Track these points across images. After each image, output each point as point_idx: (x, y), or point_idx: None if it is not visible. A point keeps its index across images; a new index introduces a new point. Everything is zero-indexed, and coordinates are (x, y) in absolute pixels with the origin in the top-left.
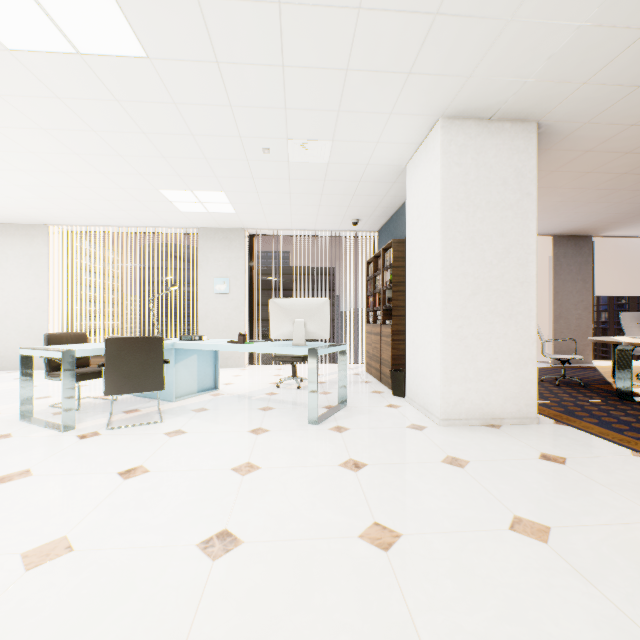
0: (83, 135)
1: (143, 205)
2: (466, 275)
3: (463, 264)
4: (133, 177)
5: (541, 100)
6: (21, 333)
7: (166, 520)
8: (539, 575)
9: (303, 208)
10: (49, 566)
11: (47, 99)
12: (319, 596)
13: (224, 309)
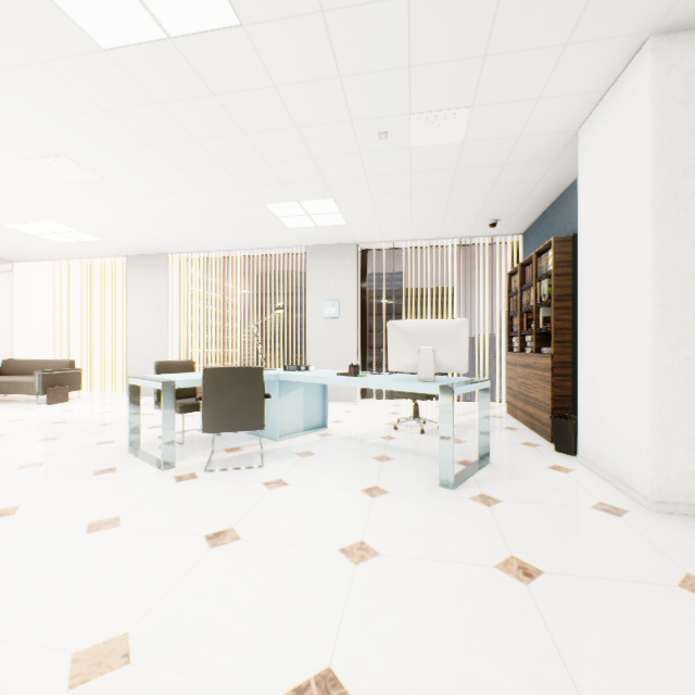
0: (186, 147)
1: (250, 224)
2: None
3: (693, 259)
4: (238, 192)
5: None
6: (145, 360)
7: (249, 630)
8: None
9: (426, 211)
10: (95, 687)
11: (147, 107)
12: None
13: (333, 335)
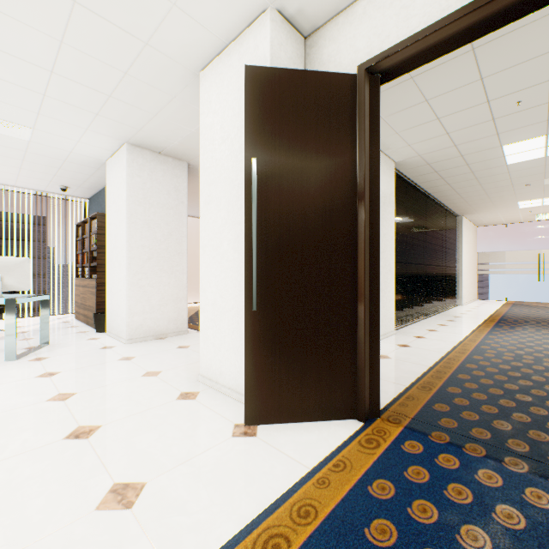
0: None
1: None
2: (145, 247)
3: (143, 239)
4: None
5: (186, 153)
6: None
7: None
8: (146, 386)
9: None
10: None
11: None
12: (14, 426)
13: None
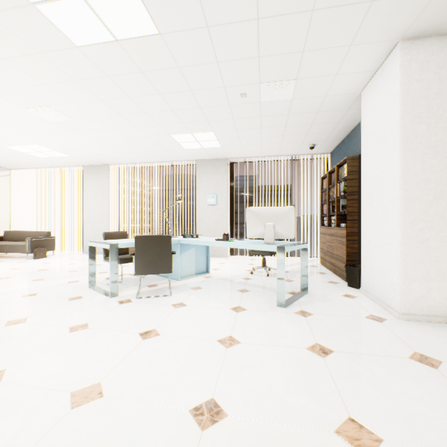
0: (123, 101)
1: (161, 147)
2: (427, 182)
3: (424, 172)
4: (154, 127)
5: None
6: (95, 231)
7: (168, 381)
8: None
9: (270, 139)
10: (86, 408)
11: (101, 78)
12: None
13: (213, 216)
